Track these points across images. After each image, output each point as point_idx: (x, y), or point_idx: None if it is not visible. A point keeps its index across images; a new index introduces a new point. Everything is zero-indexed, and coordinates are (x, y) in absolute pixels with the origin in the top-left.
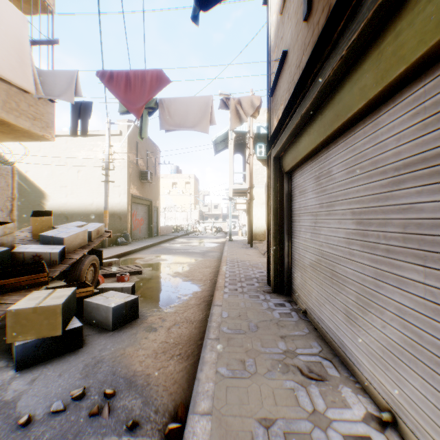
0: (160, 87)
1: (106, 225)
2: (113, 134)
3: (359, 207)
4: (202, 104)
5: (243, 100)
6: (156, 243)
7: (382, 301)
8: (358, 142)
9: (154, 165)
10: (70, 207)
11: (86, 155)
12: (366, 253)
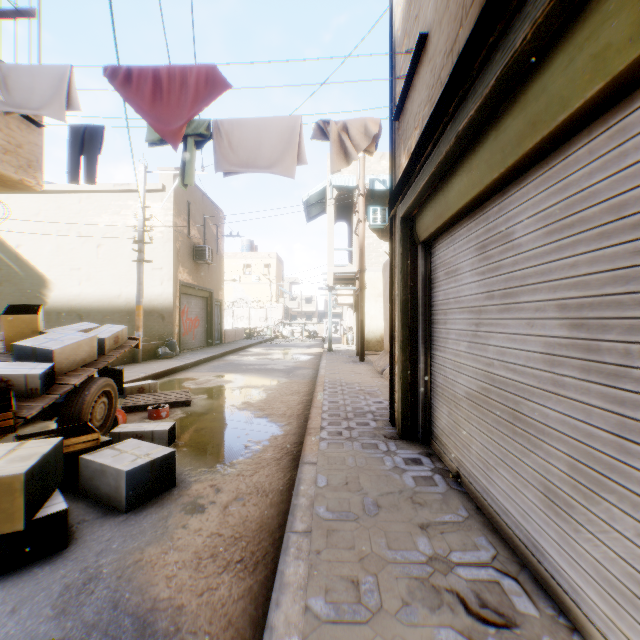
0: (212, 95)
1: (139, 327)
2: (151, 189)
3: (578, 295)
4: (284, 130)
5: (352, 124)
6: (217, 354)
7: (638, 483)
8: (575, 172)
9: (215, 237)
10: (86, 300)
11: (110, 222)
12: (594, 384)
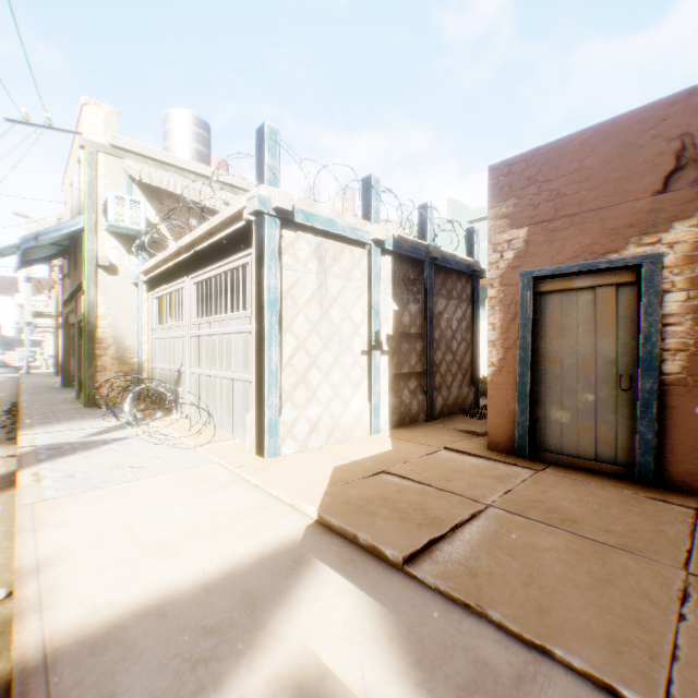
0: None
1: None
2: None
3: None
4: (12, 281)
5: (44, 280)
6: None
7: None
8: None
9: None
10: None
11: None
12: None
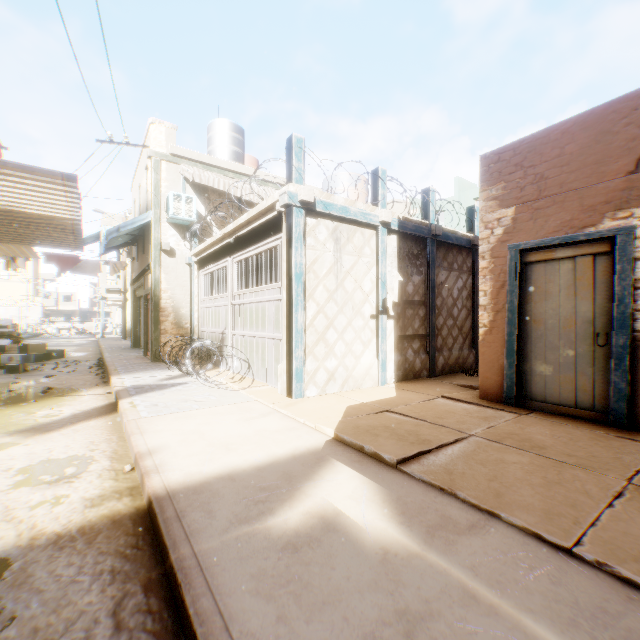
0: (78, 263)
1: None
2: None
3: None
4: (96, 264)
5: (118, 263)
6: None
7: None
8: None
9: None
10: None
11: None
12: None
